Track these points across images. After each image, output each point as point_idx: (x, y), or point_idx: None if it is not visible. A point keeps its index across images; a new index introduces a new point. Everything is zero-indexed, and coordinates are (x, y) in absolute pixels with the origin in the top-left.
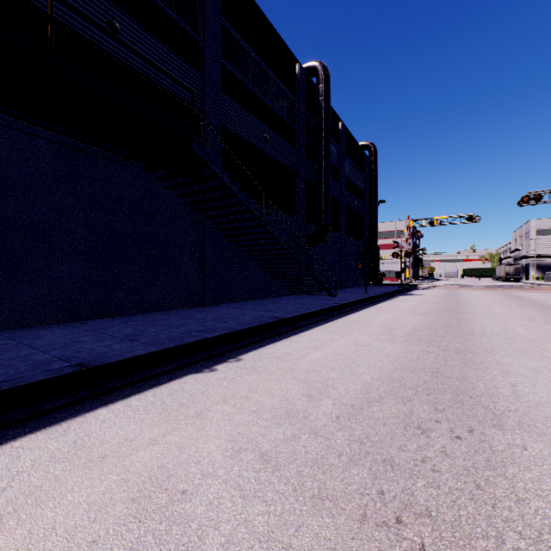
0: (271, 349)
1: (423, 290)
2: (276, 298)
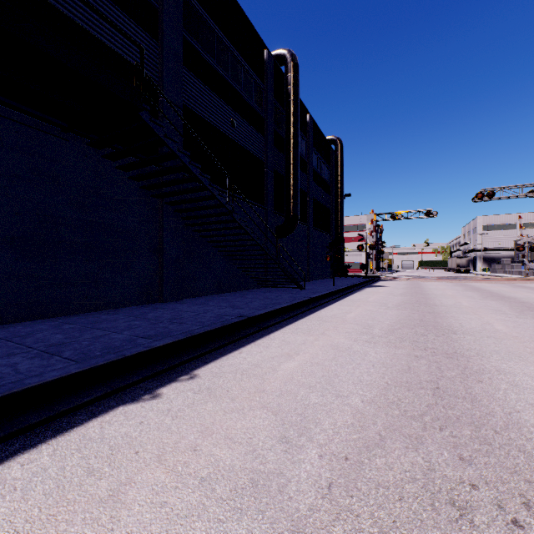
0: (235, 359)
1: (386, 281)
2: (244, 291)
